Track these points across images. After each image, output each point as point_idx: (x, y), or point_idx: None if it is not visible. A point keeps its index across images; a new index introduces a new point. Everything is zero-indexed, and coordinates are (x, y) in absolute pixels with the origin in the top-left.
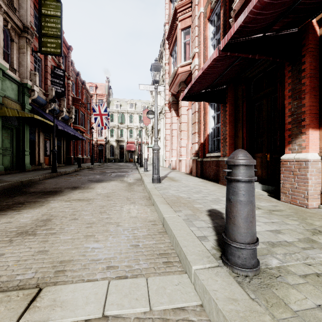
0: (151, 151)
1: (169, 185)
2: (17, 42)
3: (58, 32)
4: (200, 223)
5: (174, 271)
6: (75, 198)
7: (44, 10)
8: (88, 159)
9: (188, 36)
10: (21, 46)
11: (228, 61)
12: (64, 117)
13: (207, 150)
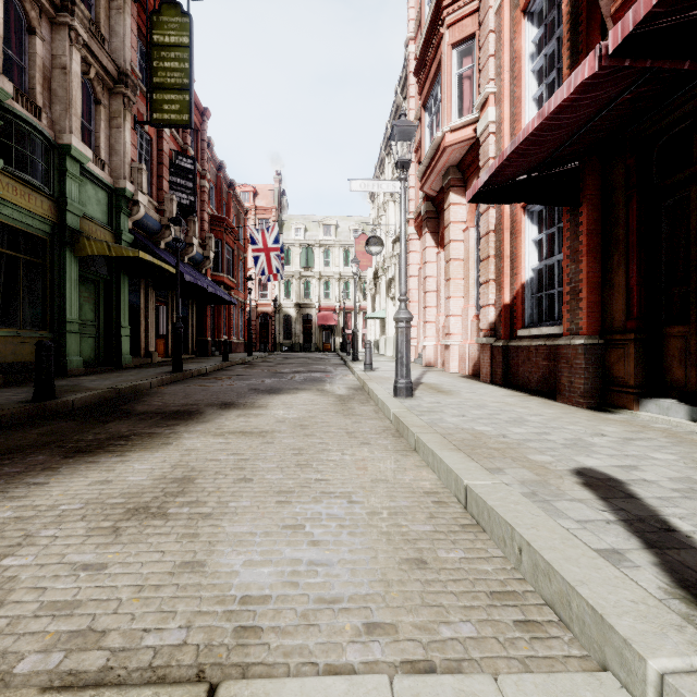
0: (373, 327)
1: (436, 403)
2: (106, 104)
3: (184, 80)
4: (577, 507)
5: (562, 658)
6: (232, 430)
7: (156, 36)
8: (241, 344)
9: (468, 60)
10: (114, 112)
11: (610, 90)
12: (194, 258)
13: (519, 322)
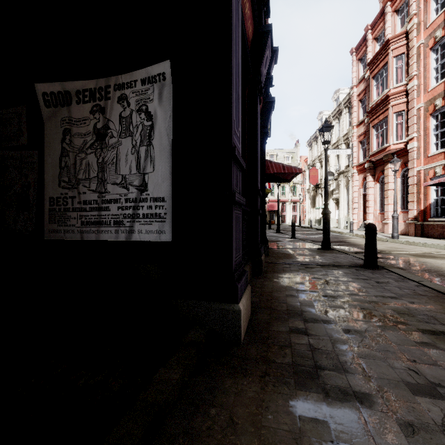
0: (312, 212)
1: (410, 240)
2: None
3: None
4: None
5: None
6: None
7: None
8: None
9: (400, 117)
10: None
11: None
12: None
13: (428, 216)
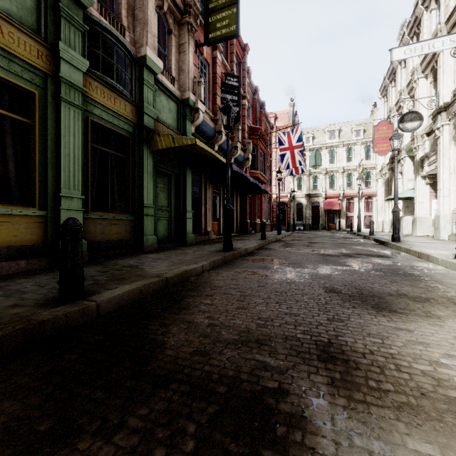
0: (386, 209)
1: None
2: (176, 35)
3: None
4: None
5: None
6: None
7: None
8: (268, 225)
9: None
10: (181, 40)
11: None
12: (238, 159)
13: None
